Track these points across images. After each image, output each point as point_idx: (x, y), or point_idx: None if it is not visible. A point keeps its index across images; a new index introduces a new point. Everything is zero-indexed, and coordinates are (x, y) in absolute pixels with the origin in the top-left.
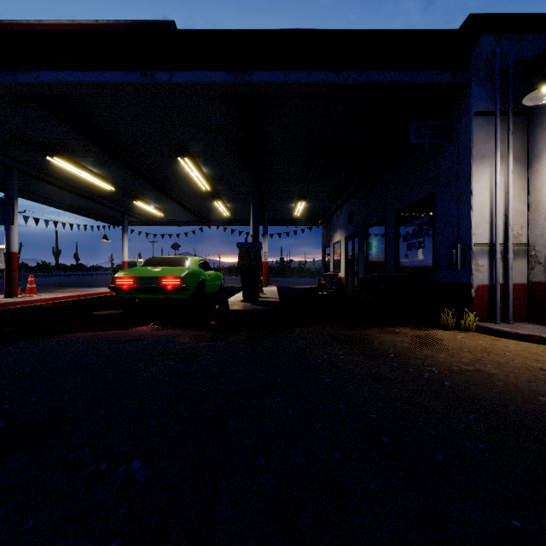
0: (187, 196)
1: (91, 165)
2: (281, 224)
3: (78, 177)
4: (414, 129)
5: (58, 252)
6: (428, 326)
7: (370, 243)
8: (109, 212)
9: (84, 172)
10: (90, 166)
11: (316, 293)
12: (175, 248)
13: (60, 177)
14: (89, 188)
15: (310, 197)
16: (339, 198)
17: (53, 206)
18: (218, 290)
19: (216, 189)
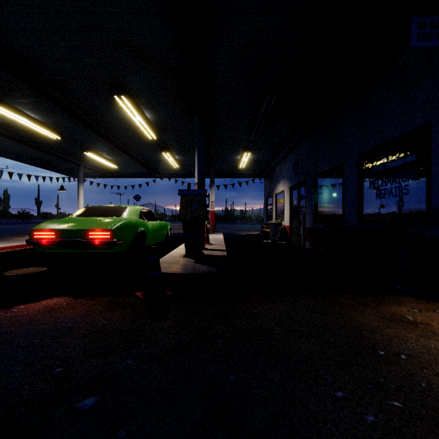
0: (136, 147)
1: (26, 108)
2: (227, 177)
3: (19, 125)
4: (416, 27)
5: (39, 202)
6: (435, 301)
7: (321, 192)
8: (67, 165)
9: (21, 117)
10: (25, 110)
11: (261, 240)
12: (136, 199)
13: (2, 125)
14: (36, 137)
15: (255, 148)
16: (284, 149)
17: (7, 157)
18: (164, 240)
19: (163, 139)
